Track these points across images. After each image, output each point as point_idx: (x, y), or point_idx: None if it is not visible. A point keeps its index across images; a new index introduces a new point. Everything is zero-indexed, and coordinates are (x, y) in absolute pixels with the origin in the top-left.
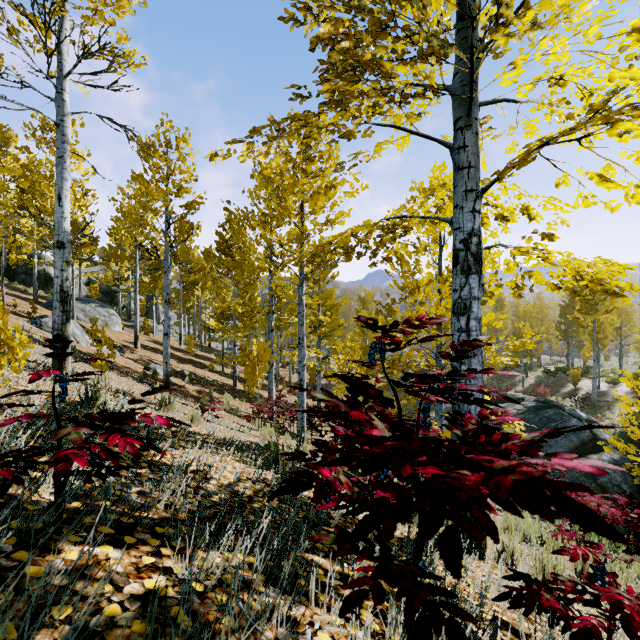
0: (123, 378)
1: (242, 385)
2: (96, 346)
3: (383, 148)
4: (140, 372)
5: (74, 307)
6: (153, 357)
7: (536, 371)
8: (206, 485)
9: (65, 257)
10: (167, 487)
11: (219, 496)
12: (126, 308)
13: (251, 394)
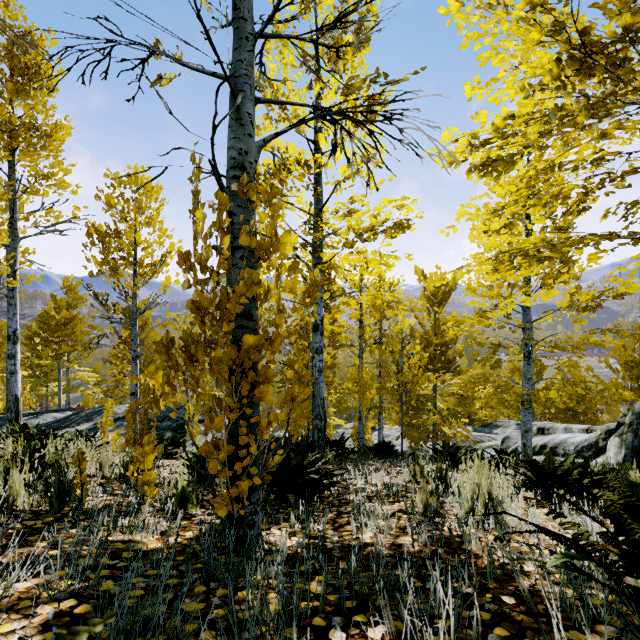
0: None
1: None
2: None
3: None
4: None
5: None
6: None
7: None
8: None
9: None
10: None
11: None
12: None
13: None
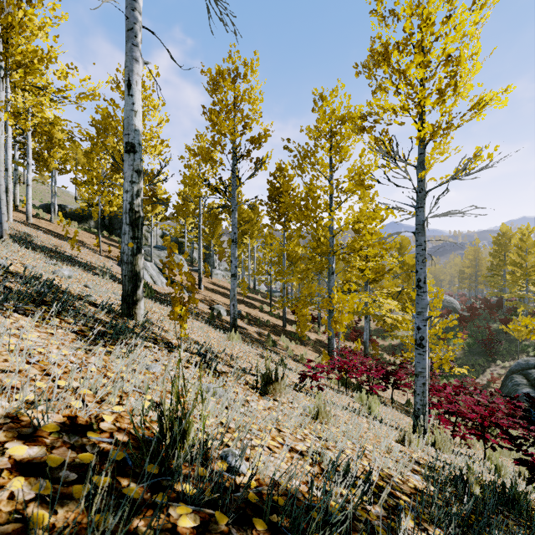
0: (196, 322)
1: (289, 326)
2: (173, 286)
3: None
4: (207, 312)
5: (152, 253)
6: (214, 297)
7: None
8: None
9: (135, 165)
10: None
11: None
12: (189, 256)
13: (304, 337)
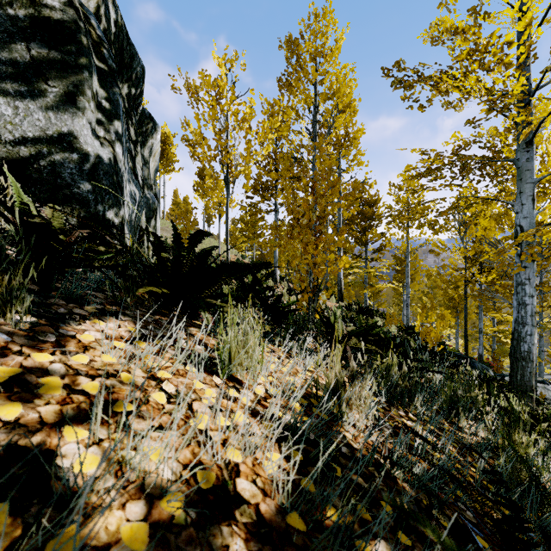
0: None
1: None
2: None
3: None
4: None
5: None
6: None
7: None
8: None
9: None
10: None
11: None
12: None
13: None
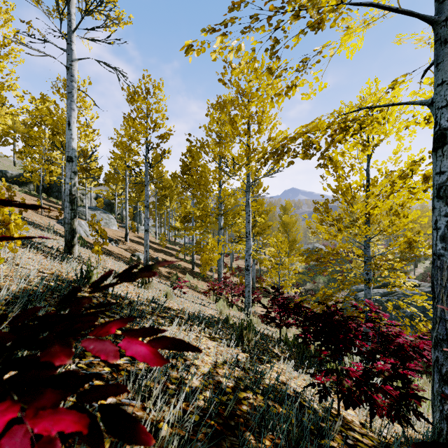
0: (116, 261)
1: (198, 268)
2: (94, 236)
3: (351, 37)
4: (128, 258)
5: (86, 213)
6: (137, 247)
7: (424, 263)
8: (189, 380)
9: (73, 168)
10: (147, 422)
11: (204, 395)
12: (120, 215)
13: (205, 275)
